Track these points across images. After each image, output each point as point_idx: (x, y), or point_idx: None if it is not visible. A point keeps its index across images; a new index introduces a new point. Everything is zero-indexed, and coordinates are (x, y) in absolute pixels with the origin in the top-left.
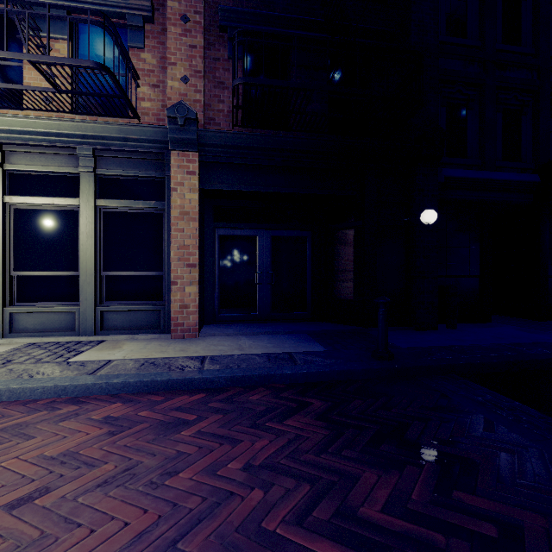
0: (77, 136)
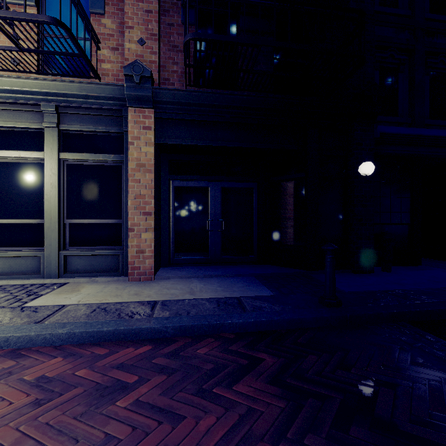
0: (41, 94)
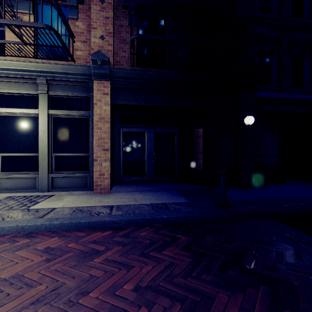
0: (36, 71)
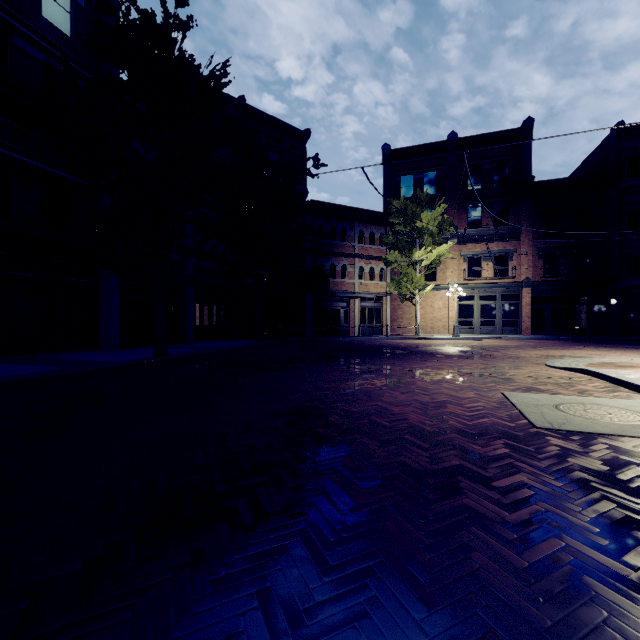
0: (498, 287)
